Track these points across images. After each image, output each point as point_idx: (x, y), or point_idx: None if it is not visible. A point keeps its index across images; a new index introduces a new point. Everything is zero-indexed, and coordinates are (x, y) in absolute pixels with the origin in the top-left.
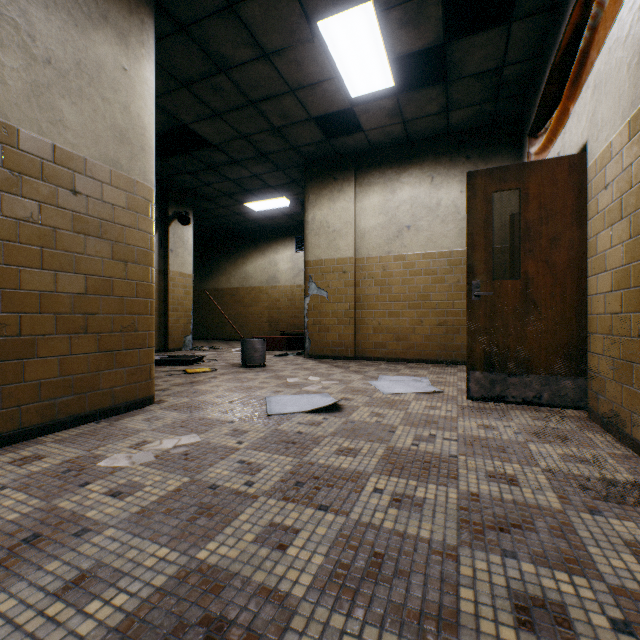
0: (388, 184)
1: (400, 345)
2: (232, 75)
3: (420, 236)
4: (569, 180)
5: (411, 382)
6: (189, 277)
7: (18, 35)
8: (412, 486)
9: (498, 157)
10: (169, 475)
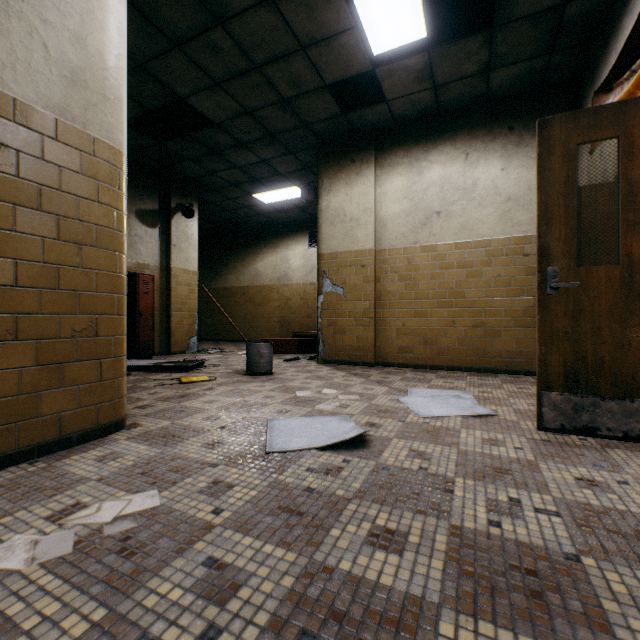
0: (414, 164)
1: (428, 350)
2: (231, 28)
3: (452, 223)
4: None
5: (451, 399)
6: (194, 274)
7: None
8: None
9: None
10: (76, 598)
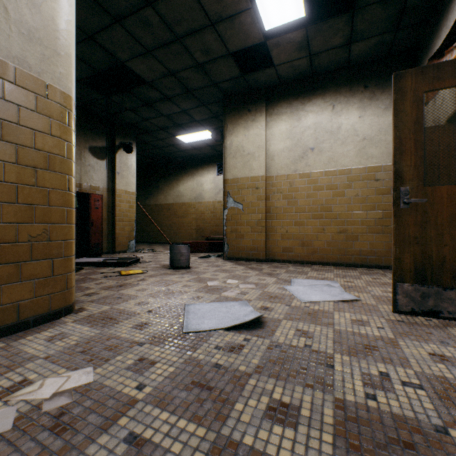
0: (294, 113)
1: (305, 250)
2: (158, 8)
3: (322, 156)
4: None
5: (324, 287)
6: (132, 194)
7: None
8: None
9: None
10: None
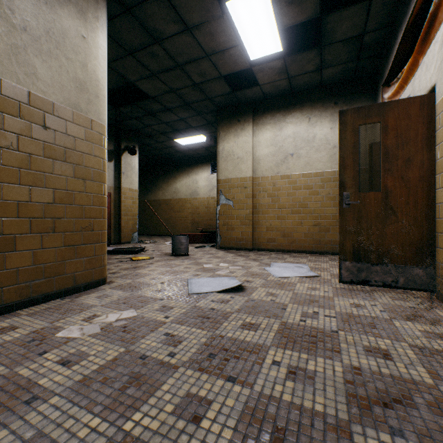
0: (277, 124)
1: (286, 240)
2: (164, 45)
3: (300, 161)
4: (420, 114)
5: (295, 268)
6: (136, 191)
7: (1, 8)
8: (304, 359)
9: (358, 102)
10: (109, 345)
